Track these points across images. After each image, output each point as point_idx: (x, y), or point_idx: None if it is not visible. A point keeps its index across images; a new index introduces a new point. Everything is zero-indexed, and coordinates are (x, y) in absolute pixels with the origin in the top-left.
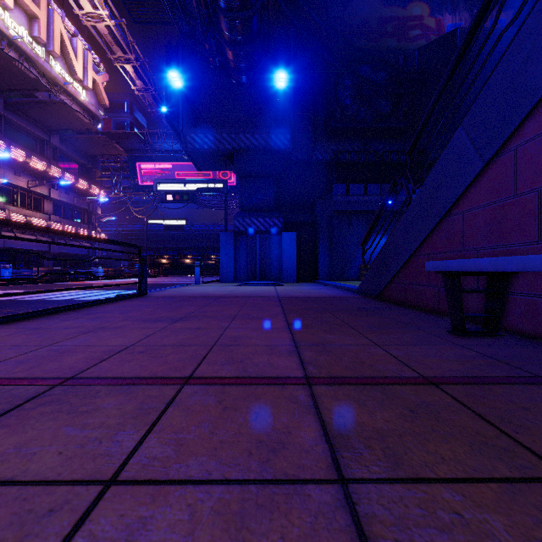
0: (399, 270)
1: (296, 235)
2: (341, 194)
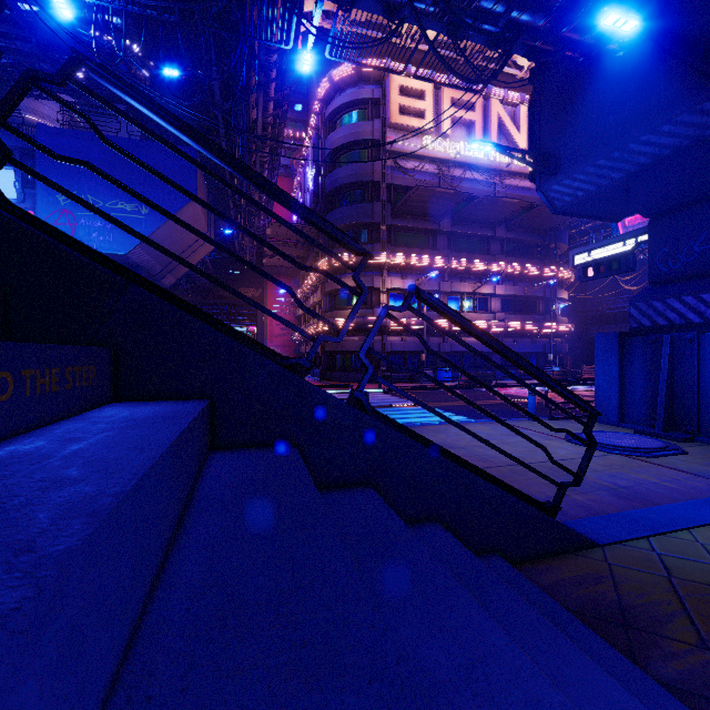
0: None
1: None
2: None
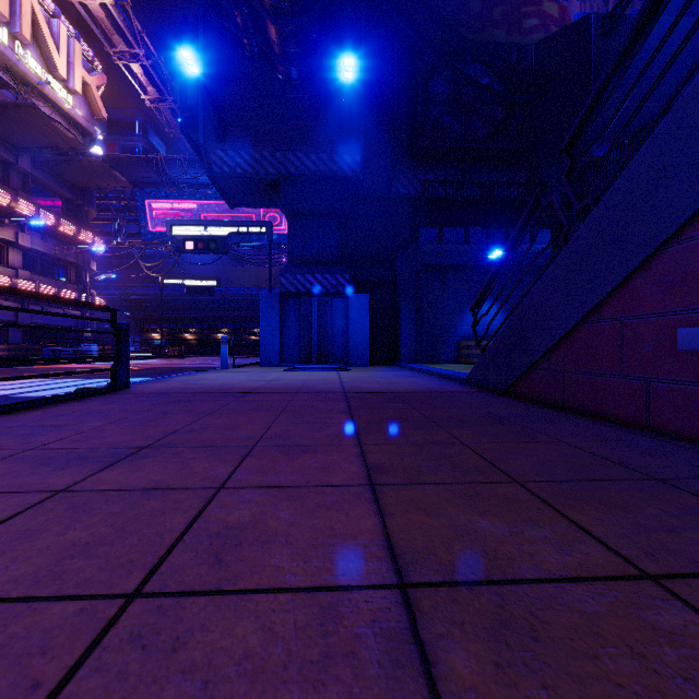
0: (550, 348)
1: (369, 298)
2: (432, 241)
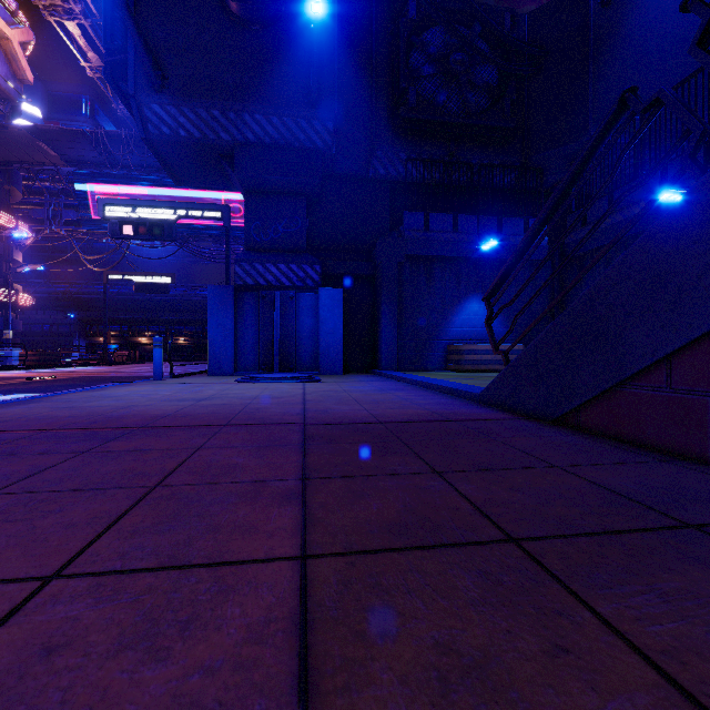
0: (674, 351)
1: (343, 295)
2: (417, 228)
